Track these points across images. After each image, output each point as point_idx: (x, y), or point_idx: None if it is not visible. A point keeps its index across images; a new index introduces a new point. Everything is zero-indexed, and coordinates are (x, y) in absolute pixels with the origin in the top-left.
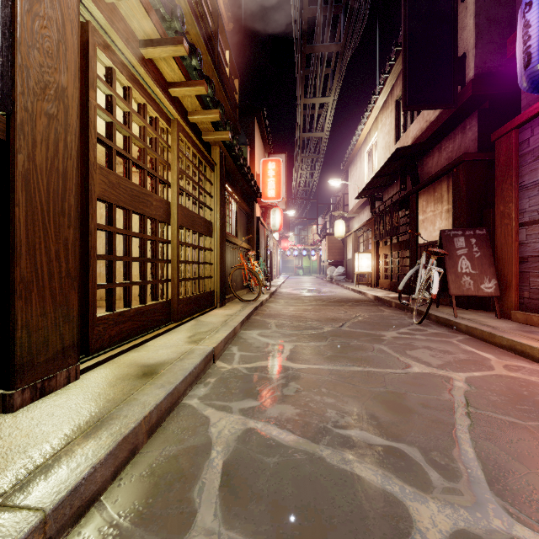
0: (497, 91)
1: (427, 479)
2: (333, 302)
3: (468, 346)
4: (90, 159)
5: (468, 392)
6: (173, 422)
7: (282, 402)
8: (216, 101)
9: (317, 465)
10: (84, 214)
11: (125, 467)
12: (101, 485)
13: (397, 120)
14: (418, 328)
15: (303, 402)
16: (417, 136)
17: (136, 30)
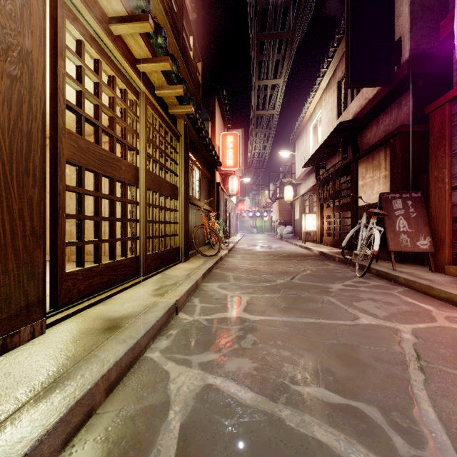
0: (429, 70)
1: (392, 446)
2: (283, 257)
3: (409, 298)
4: (58, 124)
5: (417, 344)
6: (134, 377)
7: (240, 356)
8: (180, 78)
9: (276, 428)
10: (53, 175)
11: (78, 431)
12: (49, 456)
13: (338, 99)
14: (360, 280)
15: (260, 355)
16: (357, 111)
17: (105, 7)
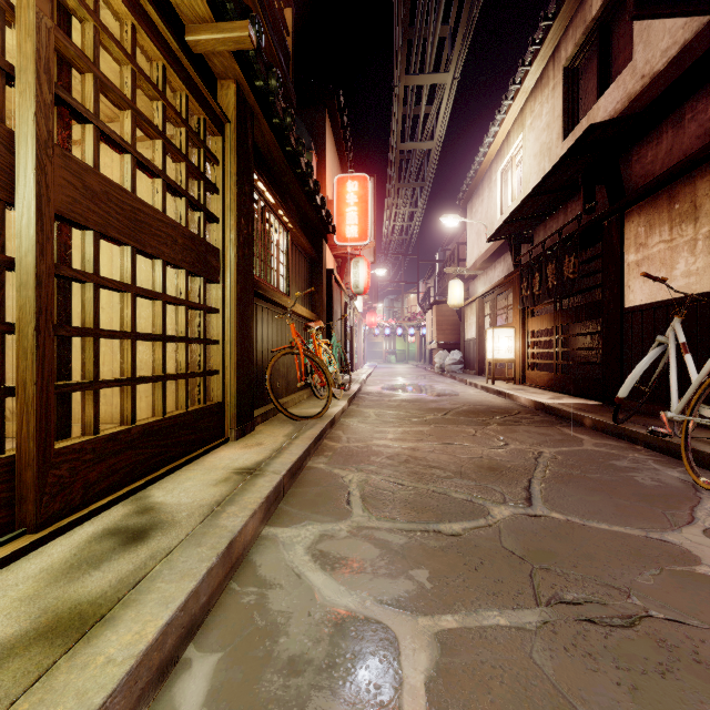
0: None
1: None
2: (464, 415)
3: None
4: None
5: None
6: None
7: None
8: None
9: None
10: None
11: None
12: None
13: (565, 102)
14: None
15: None
16: (617, 111)
17: None
